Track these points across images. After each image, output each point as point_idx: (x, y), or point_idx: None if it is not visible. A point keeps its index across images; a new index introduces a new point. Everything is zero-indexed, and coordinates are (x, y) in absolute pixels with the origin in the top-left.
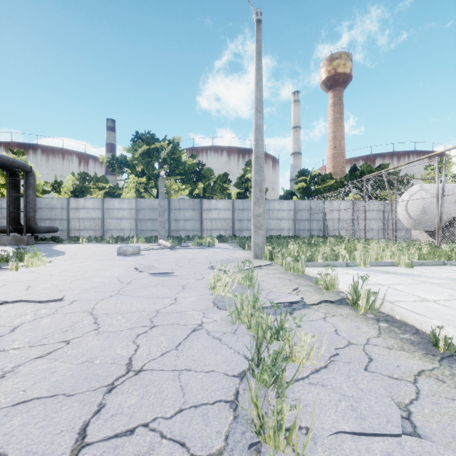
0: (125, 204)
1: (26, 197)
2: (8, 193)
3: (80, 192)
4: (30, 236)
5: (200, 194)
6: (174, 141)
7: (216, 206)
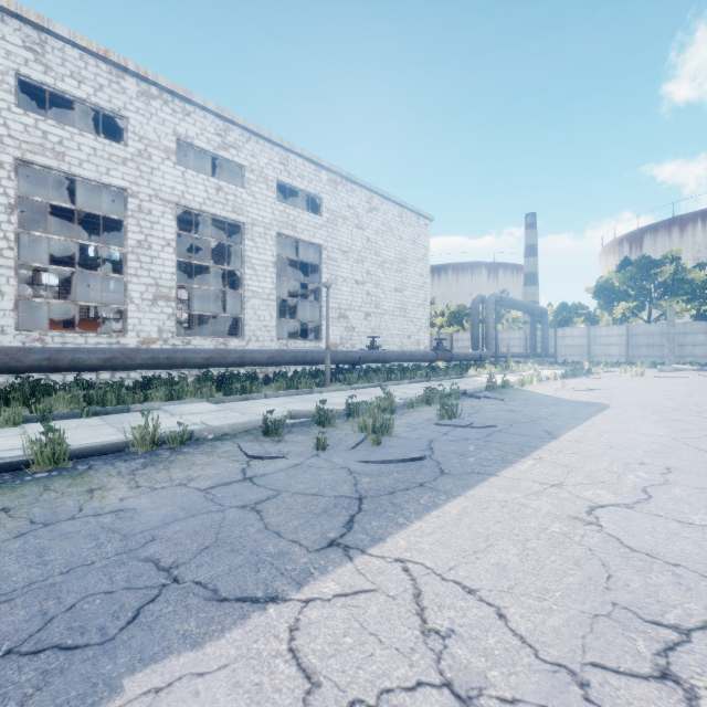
0: (614, 330)
1: (543, 332)
2: (531, 329)
3: (564, 322)
4: (547, 360)
5: None
6: (673, 256)
7: None
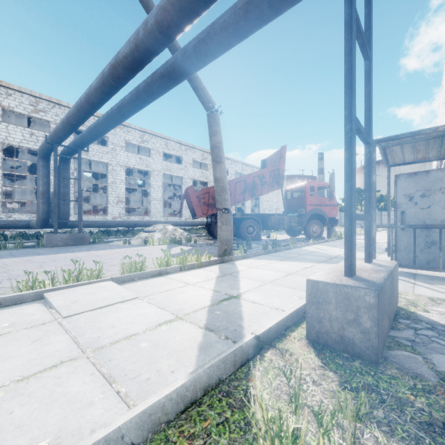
0: None
1: None
2: None
3: None
4: None
5: (382, 207)
6: None
7: None
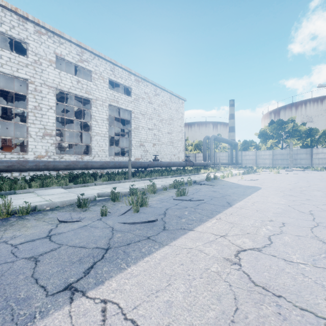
0: (267, 152)
1: (236, 153)
2: (231, 152)
3: (245, 148)
4: (238, 166)
5: (308, 143)
6: (292, 119)
7: (322, 152)
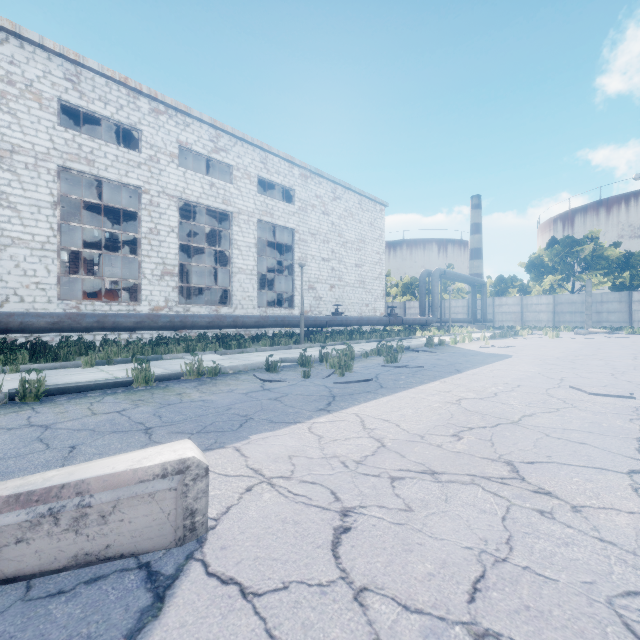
0: (542, 300)
1: (482, 301)
2: (472, 299)
3: (501, 292)
4: (485, 325)
5: (625, 282)
6: (592, 236)
7: None
